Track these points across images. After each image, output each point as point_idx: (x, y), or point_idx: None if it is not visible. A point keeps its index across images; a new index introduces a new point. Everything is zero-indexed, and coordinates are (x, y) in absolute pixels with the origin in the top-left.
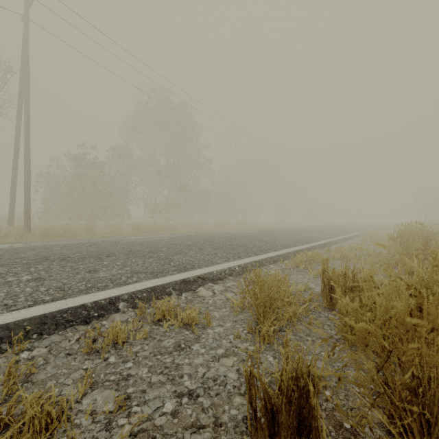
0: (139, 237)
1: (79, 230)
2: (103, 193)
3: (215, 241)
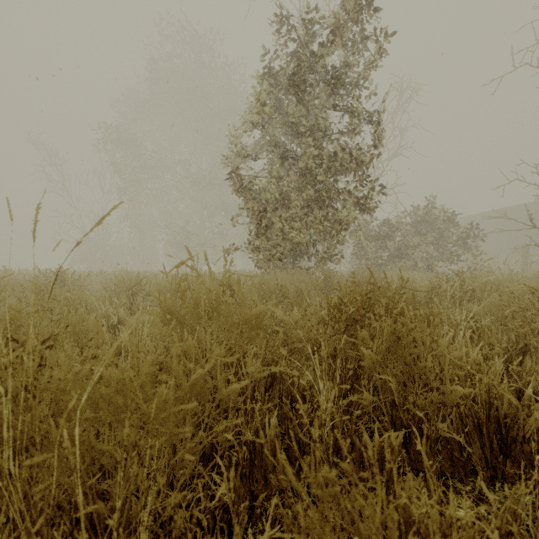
0: None
1: None
2: None
3: None
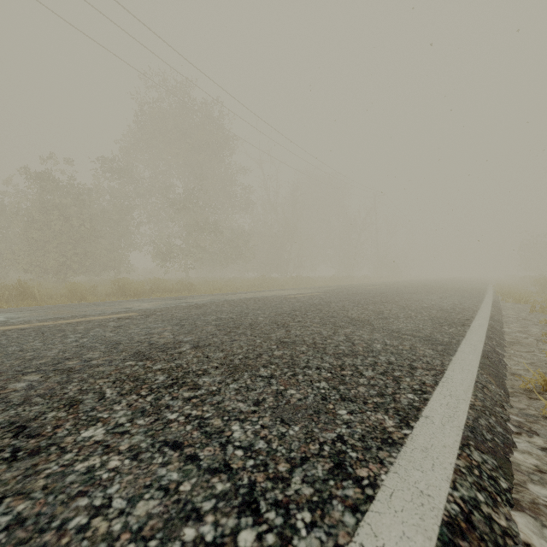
0: (74, 311)
1: (13, 290)
2: (82, 232)
3: (241, 327)
